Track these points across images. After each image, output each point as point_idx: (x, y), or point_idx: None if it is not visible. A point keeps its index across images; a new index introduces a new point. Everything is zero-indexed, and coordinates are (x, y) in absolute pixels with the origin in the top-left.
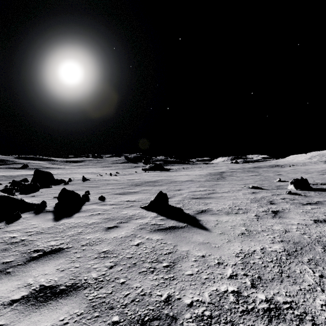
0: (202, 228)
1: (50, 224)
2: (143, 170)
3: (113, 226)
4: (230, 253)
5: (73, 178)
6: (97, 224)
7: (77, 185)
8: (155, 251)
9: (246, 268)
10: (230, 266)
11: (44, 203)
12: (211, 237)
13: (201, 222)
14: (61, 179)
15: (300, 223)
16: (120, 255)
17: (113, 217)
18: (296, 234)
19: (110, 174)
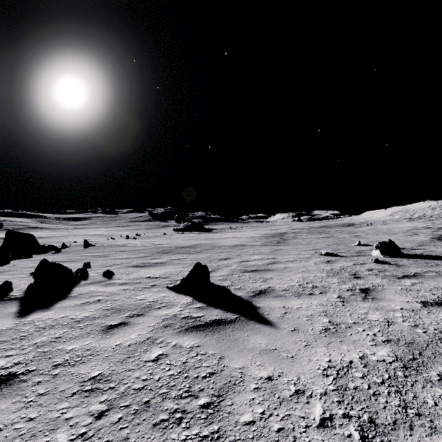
0: (264, 322)
1: (8, 324)
2: (175, 231)
3: (118, 324)
4: (313, 370)
5: (70, 243)
6: (92, 321)
7: (74, 254)
8: (186, 373)
9: (346, 401)
10: (318, 398)
11: (8, 285)
12: (279, 338)
13: (261, 311)
14: (50, 245)
15: (405, 308)
16: (122, 384)
17: (122, 306)
18: (404, 327)
19: (127, 237)
